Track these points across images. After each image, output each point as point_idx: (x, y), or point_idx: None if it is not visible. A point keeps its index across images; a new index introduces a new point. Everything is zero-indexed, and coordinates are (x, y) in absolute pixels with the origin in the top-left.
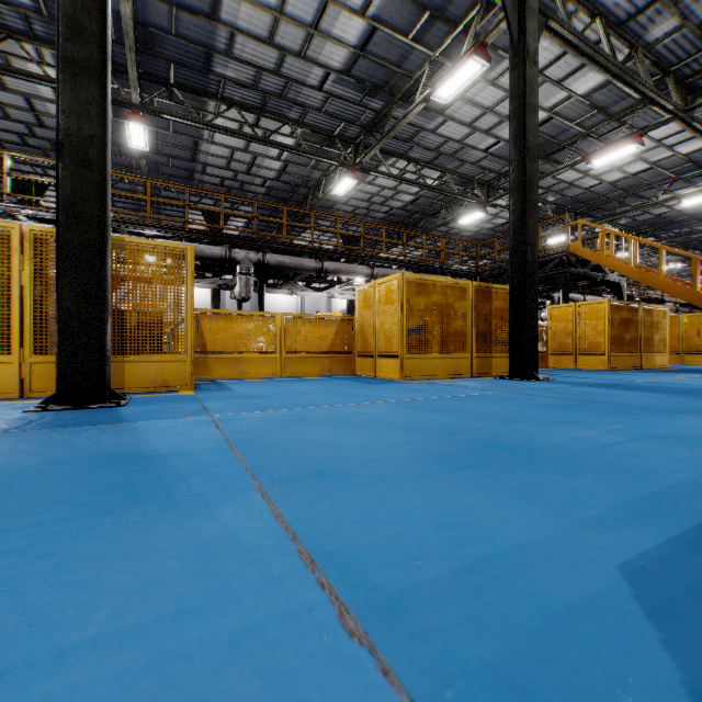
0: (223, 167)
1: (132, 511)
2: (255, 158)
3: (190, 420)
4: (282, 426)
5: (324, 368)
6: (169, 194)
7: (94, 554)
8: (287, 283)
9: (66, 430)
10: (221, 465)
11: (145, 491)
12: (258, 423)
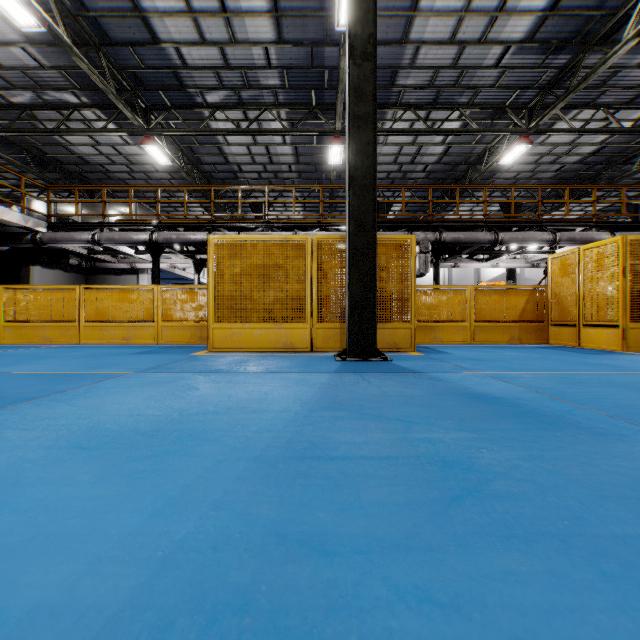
0: (390, 162)
1: (567, 431)
2: (420, 148)
3: (469, 375)
4: (569, 386)
5: (513, 336)
6: (344, 194)
7: (597, 452)
8: (453, 257)
9: (391, 374)
10: (575, 410)
11: (548, 420)
12: (539, 382)
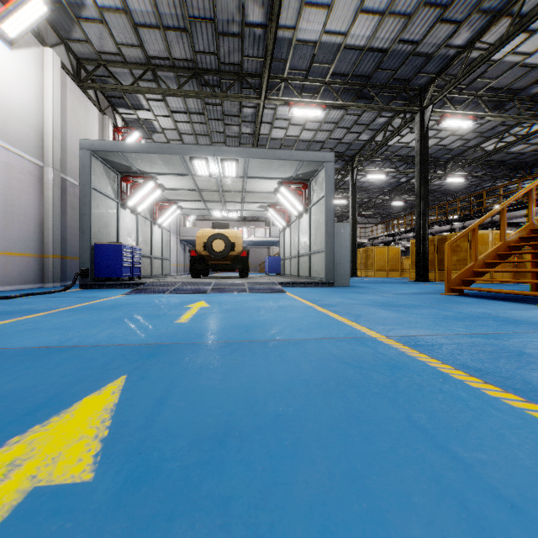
0: None
1: None
2: None
3: None
4: None
5: None
6: None
7: None
8: None
9: None
10: None
11: None
12: None
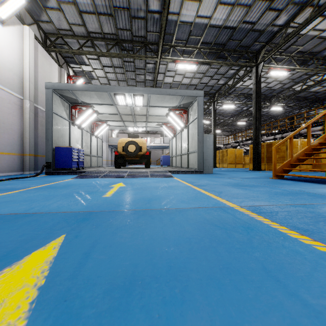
0: None
1: None
2: None
3: None
4: None
5: None
6: None
7: None
8: None
9: None
10: None
11: None
12: None
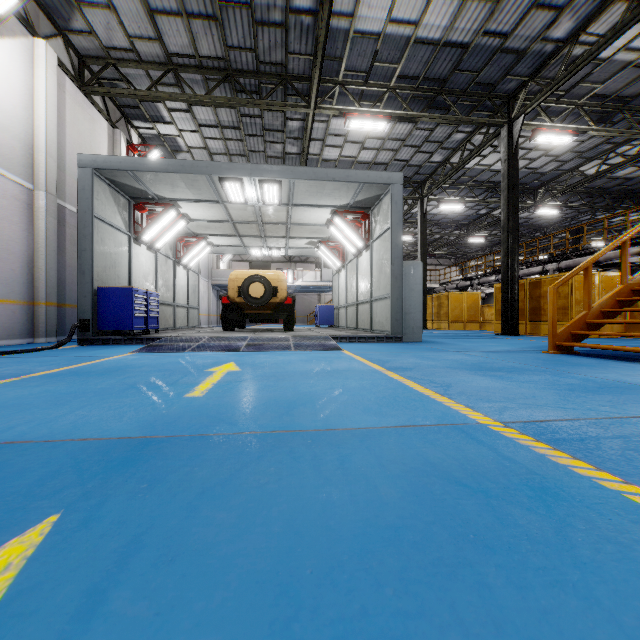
0: None
1: None
2: None
3: None
4: None
5: None
6: None
7: None
8: None
9: None
10: None
11: None
12: None
